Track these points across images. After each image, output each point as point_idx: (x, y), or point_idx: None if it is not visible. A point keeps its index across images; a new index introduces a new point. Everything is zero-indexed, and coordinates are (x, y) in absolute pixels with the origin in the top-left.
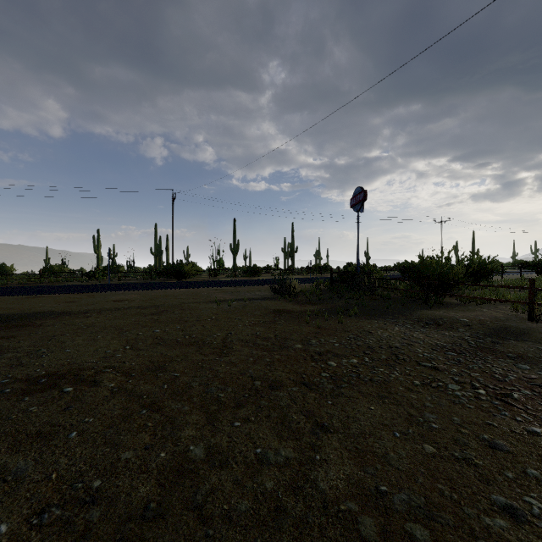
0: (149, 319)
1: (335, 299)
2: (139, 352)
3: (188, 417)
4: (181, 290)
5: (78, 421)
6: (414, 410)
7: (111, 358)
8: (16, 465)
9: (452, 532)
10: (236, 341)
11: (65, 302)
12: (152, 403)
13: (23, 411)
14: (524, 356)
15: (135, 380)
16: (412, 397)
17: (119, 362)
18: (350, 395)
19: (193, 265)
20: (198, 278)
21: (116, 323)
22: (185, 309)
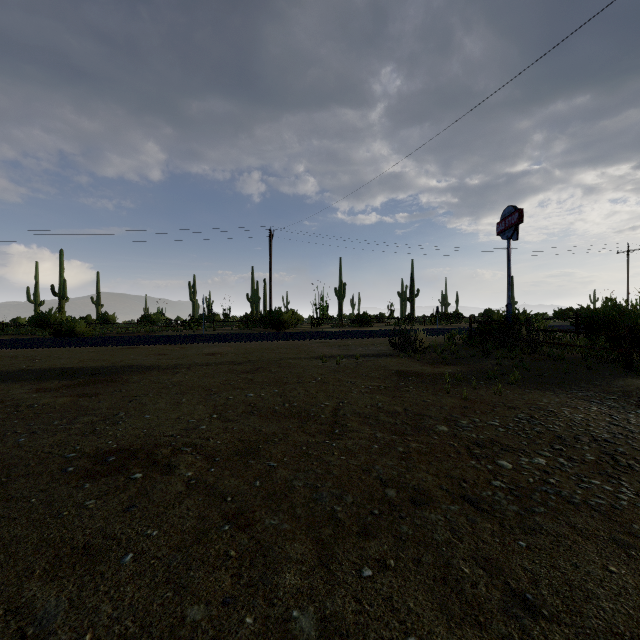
0: (242, 379)
1: (480, 358)
2: (227, 424)
3: (289, 545)
4: (280, 343)
5: (138, 533)
6: None
7: (193, 431)
8: (44, 605)
9: None
10: (351, 415)
11: (156, 355)
12: (238, 512)
13: (77, 505)
14: None
15: (219, 469)
16: None
17: (202, 439)
18: (556, 533)
19: (293, 313)
20: (299, 328)
21: (205, 382)
22: (284, 367)
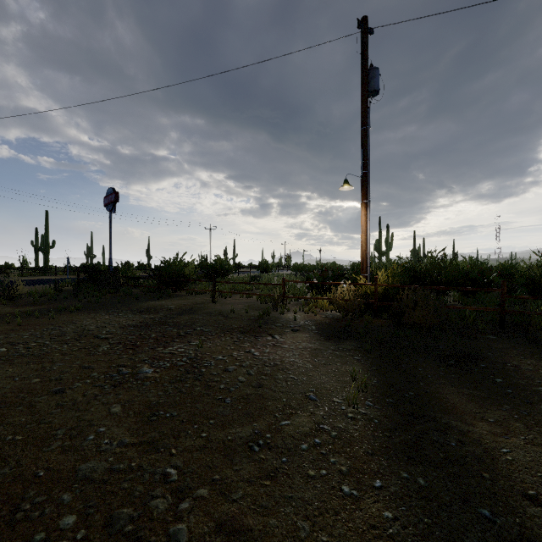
0: None
1: (72, 298)
2: None
3: None
4: None
5: None
6: (51, 364)
7: None
8: None
9: (6, 409)
10: None
11: None
12: None
13: None
14: (179, 322)
15: None
16: (59, 357)
17: None
18: None
19: None
20: None
21: None
22: None
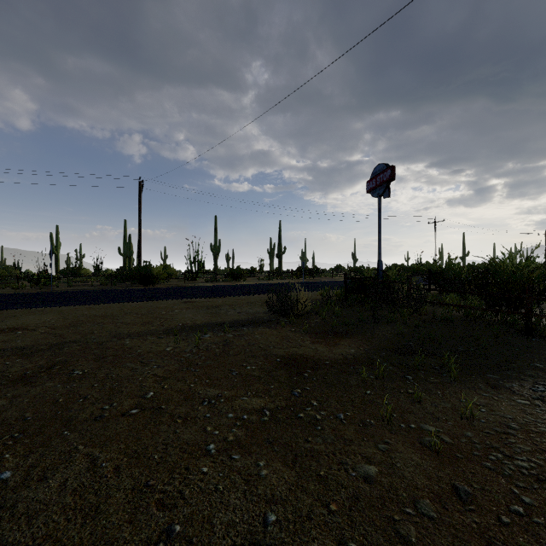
0: None
1: (369, 322)
2: None
3: None
4: (135, 304)
5: None
6: None
7: None
8: None
9: None
10: None
11: None
12: None
13: None
14: None
15: None
16: None
17: None
18: None
19: (166, 267)
20: (171, 282)
21: None
22: (105, 357)
